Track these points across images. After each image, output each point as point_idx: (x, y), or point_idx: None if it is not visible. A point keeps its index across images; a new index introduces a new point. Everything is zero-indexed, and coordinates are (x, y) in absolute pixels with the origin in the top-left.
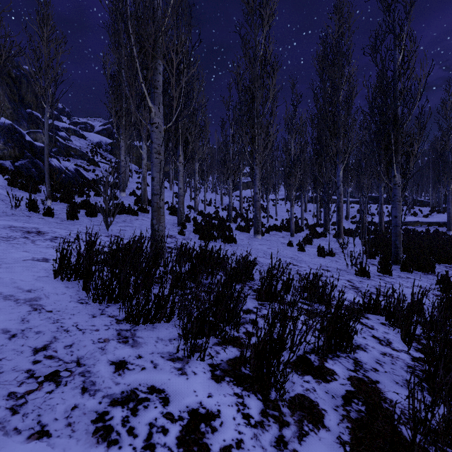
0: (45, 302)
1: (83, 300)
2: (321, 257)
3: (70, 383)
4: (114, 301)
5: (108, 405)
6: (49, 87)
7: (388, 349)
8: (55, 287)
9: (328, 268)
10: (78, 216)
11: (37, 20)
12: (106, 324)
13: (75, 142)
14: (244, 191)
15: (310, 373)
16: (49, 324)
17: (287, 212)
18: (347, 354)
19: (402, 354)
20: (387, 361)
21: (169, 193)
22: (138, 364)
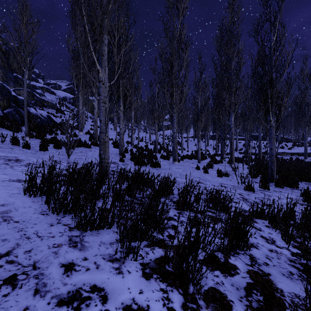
0: (14, 214)
1: (45, 212)
2: (220, 177)
3: (25, 286)
4: (68, 212)
5: (55, 305)
6: (27, 57)
7: (274, 247)
8: (24, 201)
9: (225, 185)
10: (48, 148)
11: (19, 8)
12: (61, 231)
13: (48, 97)
14: (165, 131)
15: (218, 269)
16: (15, 232)
17: (195, 146)
18: (244, 252)
19: (284, 250)
20: (274, 257)
21: (114, 132)
22: (83, 265)
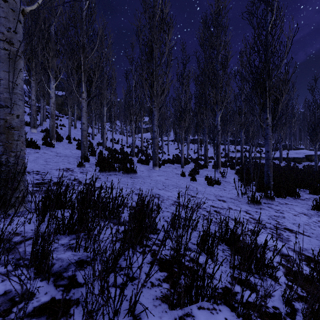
0: None
1: None
2: (211, 186)
3: None
4: None
5: None
6: None
7: None
8: None
9: (223, 198)
10: None
11: None
12: None
13: None
14: (144, 134)
15: None
16: None
17: (175, 150)
18: None
19: None
20: None
21: None
22: None
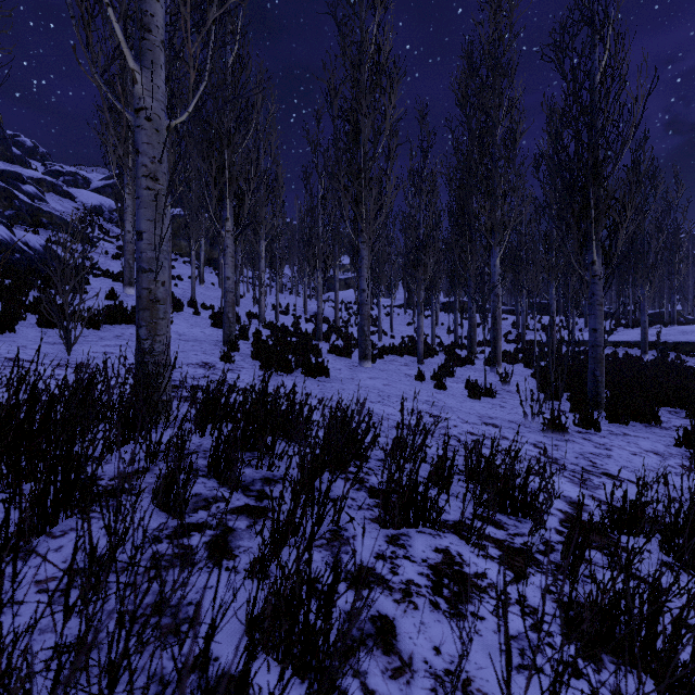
0: None
1: None
2: (475, 399)
3: None
4: None
5: None
6: None
7: None
8: None
9: (494, 421)
10: (20, 326)
11: None
12: None
13: (54, 203)
14: (340, 292)
15: None
16: None
17: (408, 326)
18: None
19: None
20: None
21: (218, 292)
22: None
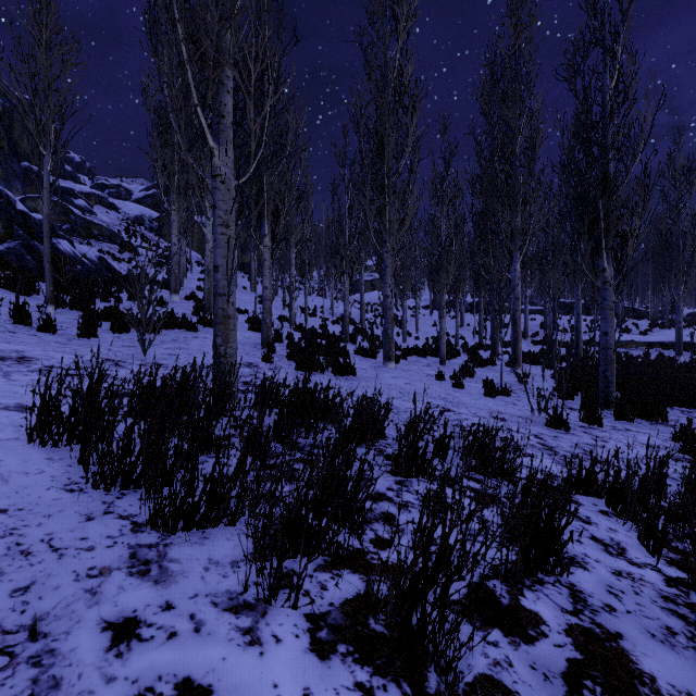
0: None
1: (75, 485)
2: (490, 397)
3: (3, 688)
4: (133, 485)
5: None
6: (51, 122)
7: (623, 564)
8: (26, 459)
9: (503, 416)
10: (98, 332)
11: (31, 11)
12: (112, 534)
13: (101, 215)
14: (366, 293)
15: (497, 624)
16: None
17: (433, 327)
18: (557, 578)
19: (647, 571)
20: (626, 589)
21: (250, 296)
22: (162, 624)
